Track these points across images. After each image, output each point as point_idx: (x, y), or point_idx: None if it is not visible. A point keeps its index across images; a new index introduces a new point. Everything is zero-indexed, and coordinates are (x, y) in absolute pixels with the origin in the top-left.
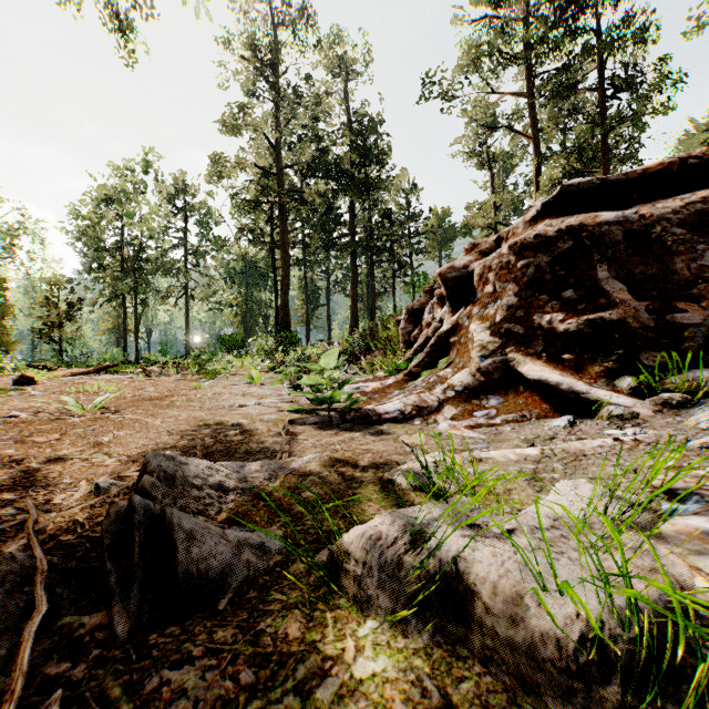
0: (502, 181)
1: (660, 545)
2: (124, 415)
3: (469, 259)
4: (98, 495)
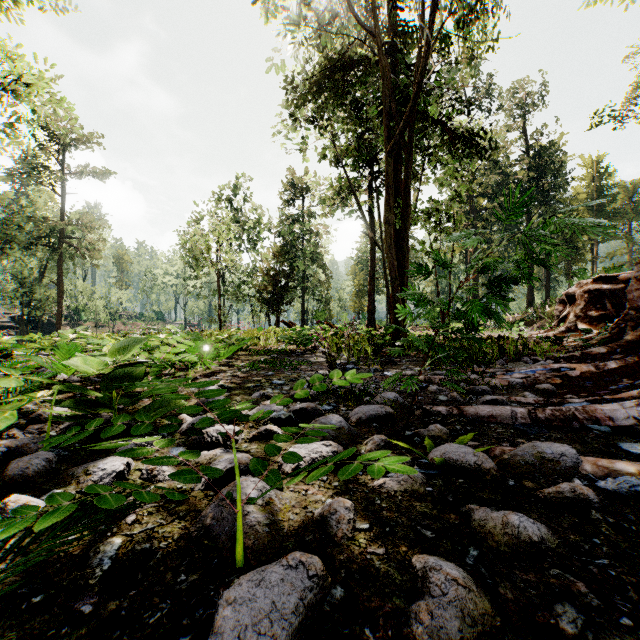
0: None
1: None
2: None
3: (575, 289)
4: None
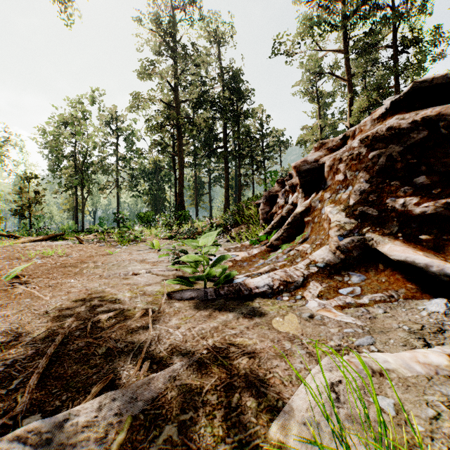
0: (323, 112)
1: None
2: (25, 288)
3: (319, 155)
4: None
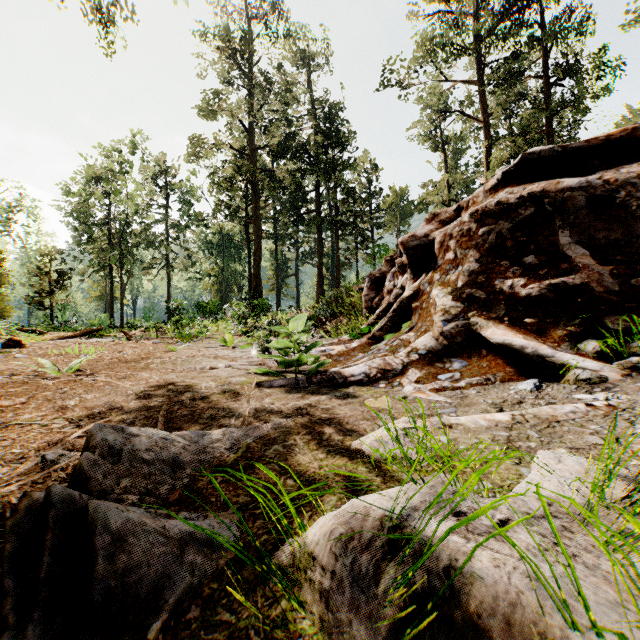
0: (455, 162)
1: None
2: (97, 378)
3: (429, 228)
4: (43, 469)
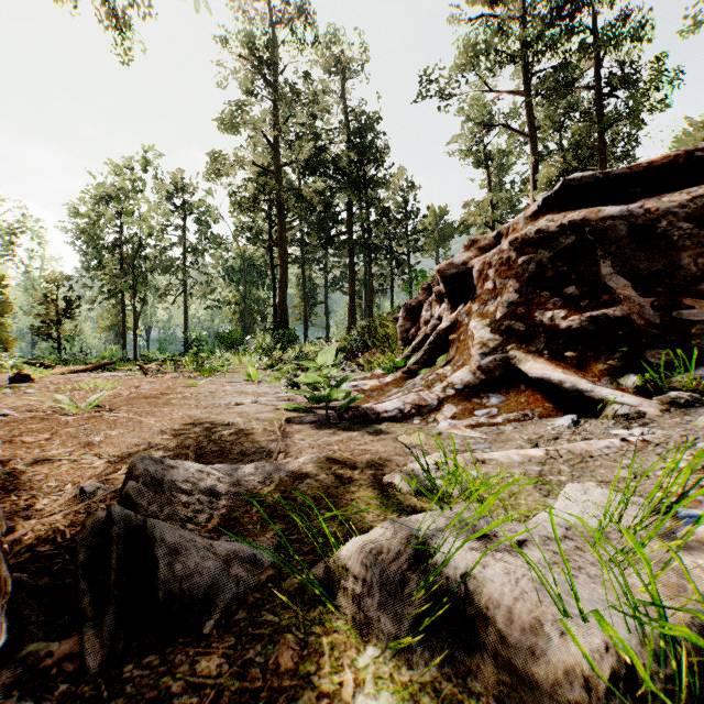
0: (499, 179)
1: (683, 558)
2: (118, 414)
3: (468, 256)
4: (82, 500)
